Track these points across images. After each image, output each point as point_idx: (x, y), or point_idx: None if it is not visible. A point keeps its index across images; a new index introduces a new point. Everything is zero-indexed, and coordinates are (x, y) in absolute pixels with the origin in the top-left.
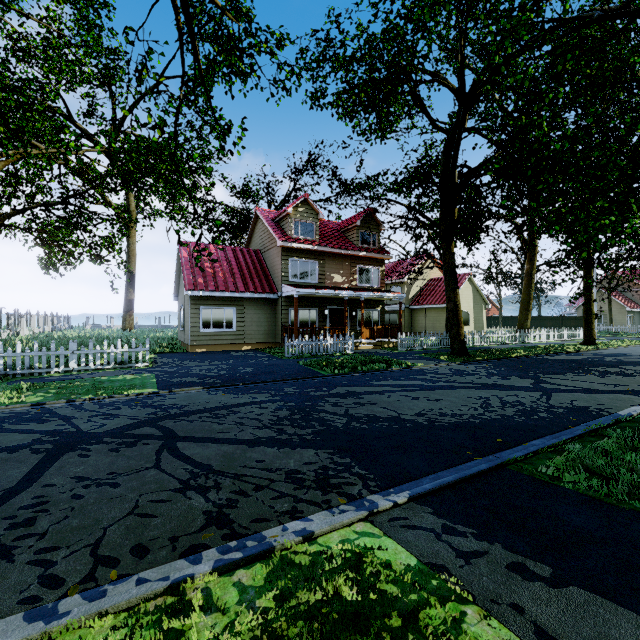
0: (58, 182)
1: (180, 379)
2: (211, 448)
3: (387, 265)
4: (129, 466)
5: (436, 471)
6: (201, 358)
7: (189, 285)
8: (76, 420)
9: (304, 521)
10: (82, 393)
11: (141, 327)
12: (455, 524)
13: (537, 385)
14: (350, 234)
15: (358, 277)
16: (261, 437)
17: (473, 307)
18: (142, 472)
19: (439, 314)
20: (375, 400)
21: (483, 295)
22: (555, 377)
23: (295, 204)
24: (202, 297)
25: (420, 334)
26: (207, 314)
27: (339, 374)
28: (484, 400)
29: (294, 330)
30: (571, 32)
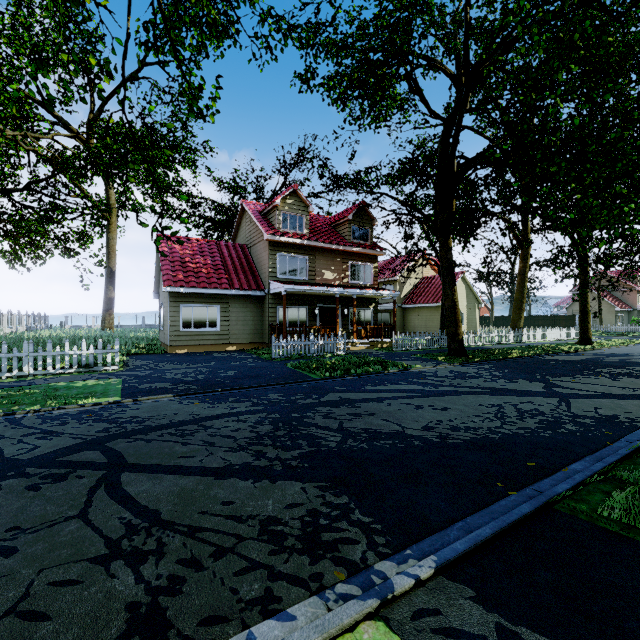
0: (30, 172)
1: (150, 385)
2: (165, 482)
3: (379, 263)
4: (43, 515)
5: (463, 515)
6: (179, 360)
7: (168, 281)
8: (3, 441)
9: (282, 620)
10: (28, 403)
11: (124, 327)
12: (515, 625)
13: (550, 389)
14: (342, 229)
15: (350, 274)
16: (233, 464)
17: (466, 306)
18: (58, 526)
19: (432, 313)
20: (373, 410)
21: (476, 294)
22: (565, 380)
23: (283, 195)
24: (182, 294)
25: (413, 334)
26: (188, 312)
27: (331, 378)
28: (497, 408)
29: (282, 329)
30: (581, 7)
